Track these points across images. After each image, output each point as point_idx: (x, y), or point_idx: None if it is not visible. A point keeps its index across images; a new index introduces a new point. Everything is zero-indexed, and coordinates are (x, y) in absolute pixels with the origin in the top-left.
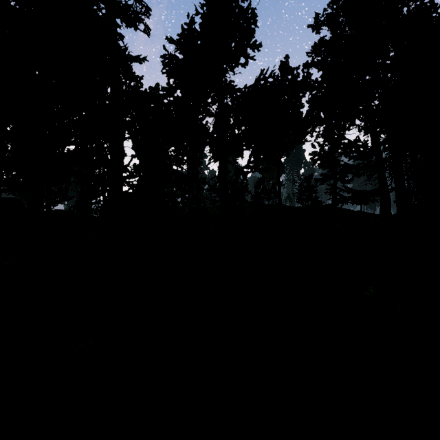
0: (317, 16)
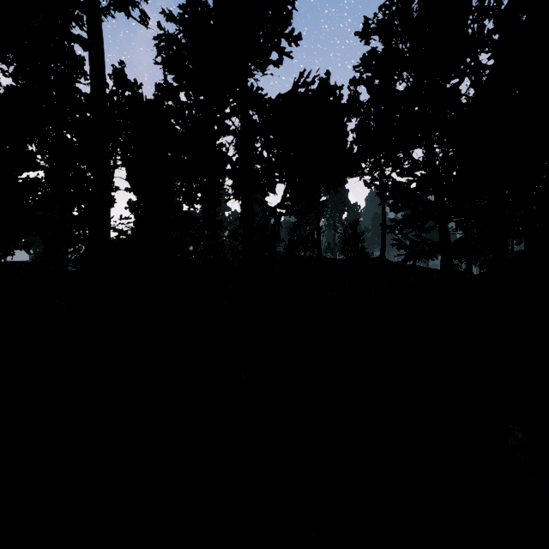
0: (366, 22)
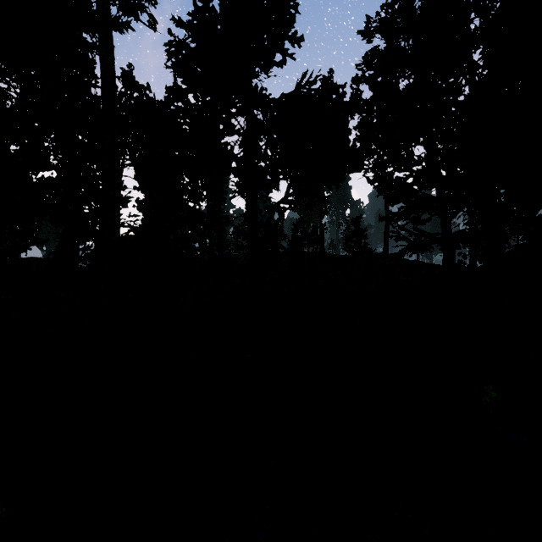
0: (368, 21)
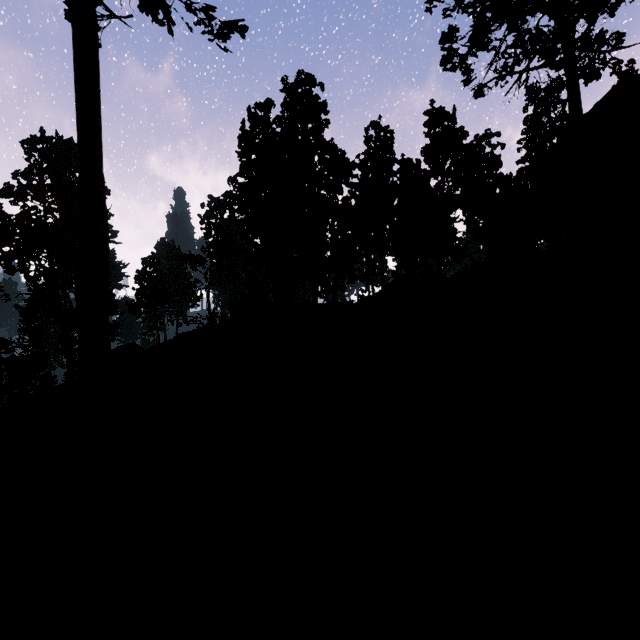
0: None
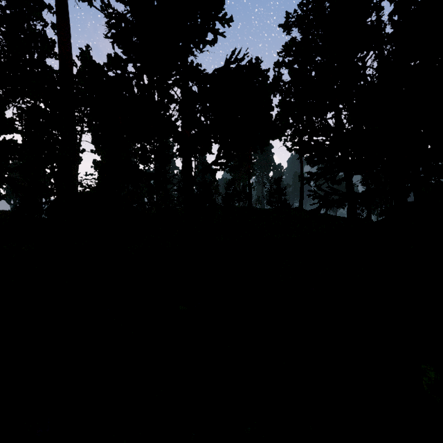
0: (288, 16)
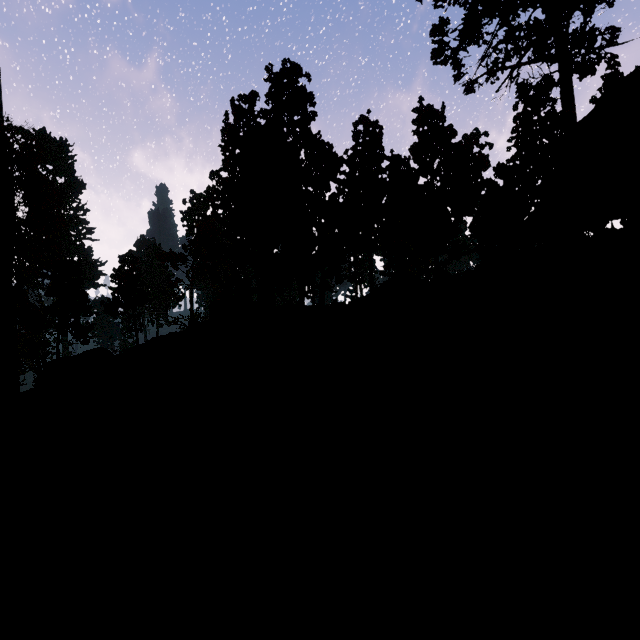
0: None
